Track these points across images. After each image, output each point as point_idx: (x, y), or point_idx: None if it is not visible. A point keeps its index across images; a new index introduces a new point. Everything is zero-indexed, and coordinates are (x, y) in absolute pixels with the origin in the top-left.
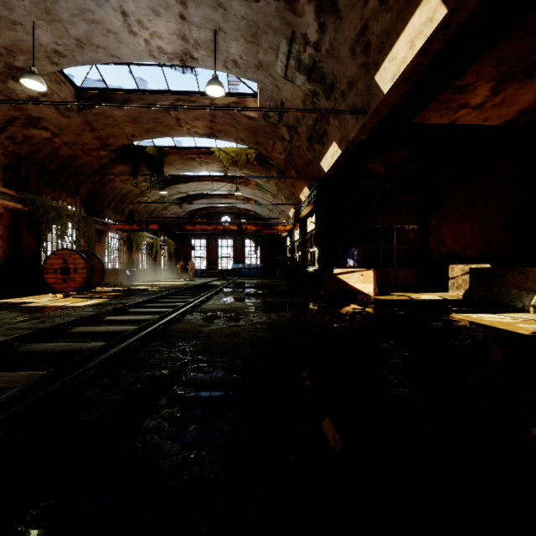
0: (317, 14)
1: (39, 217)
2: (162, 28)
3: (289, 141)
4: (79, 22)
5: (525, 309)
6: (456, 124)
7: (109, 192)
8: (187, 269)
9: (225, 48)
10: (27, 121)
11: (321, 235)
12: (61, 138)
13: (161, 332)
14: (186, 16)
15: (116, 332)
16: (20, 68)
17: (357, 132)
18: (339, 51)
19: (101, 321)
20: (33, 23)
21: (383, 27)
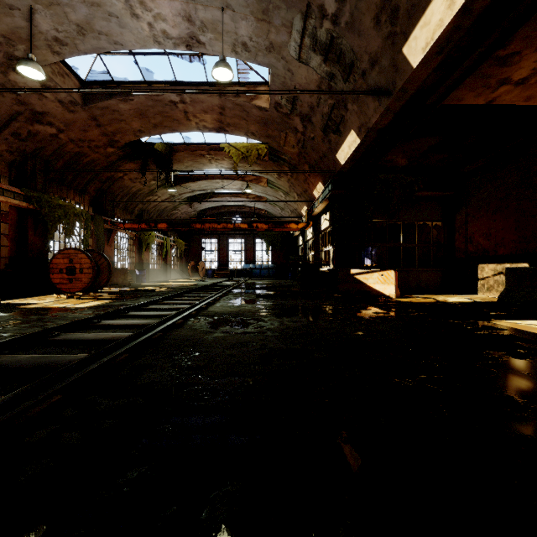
0: None
1: (45, 215)
2: (166, 8)
3: (302, 133)
4: (79, 5)
5: None
6: (492, 105)
7: (118, 190)
8: (197, 269)
9: (234, 29)
10: (31, 116)
11: (336, 233)
12: (67, 134)
13: (157, 341)
14: None
15: (106, 340)
16: (21, 58)
17: (379, 117)
18: (361, 22)
19: (95, 325)
20: (31, 8)
21: None
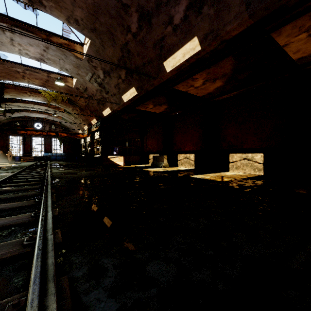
0: (104, 73)
1: None
2: (32, 49)
3: (88, 100)
4: None
5: (162, 167)
6: (147, 110)
7: None
8: (6, 156)
9: (63, 64)
10: None
11: (102, 141)
12: None
13: (52, 177)
14: (47, 51)
15: (36, 177)
16: None
17: (117, 108)
18: (111, 84)
19: (17, 176)
20: None
21: (123, 87)
